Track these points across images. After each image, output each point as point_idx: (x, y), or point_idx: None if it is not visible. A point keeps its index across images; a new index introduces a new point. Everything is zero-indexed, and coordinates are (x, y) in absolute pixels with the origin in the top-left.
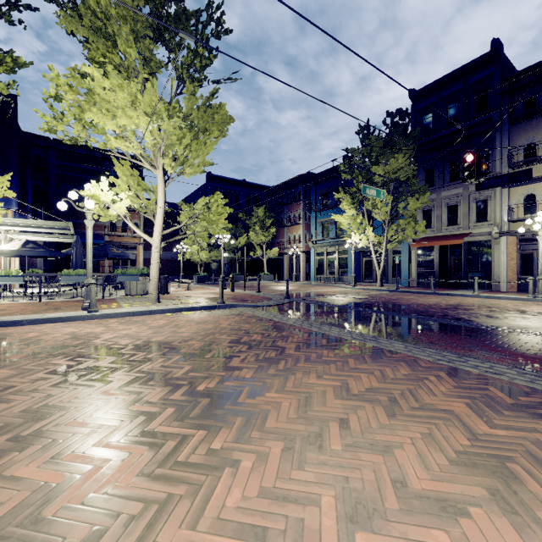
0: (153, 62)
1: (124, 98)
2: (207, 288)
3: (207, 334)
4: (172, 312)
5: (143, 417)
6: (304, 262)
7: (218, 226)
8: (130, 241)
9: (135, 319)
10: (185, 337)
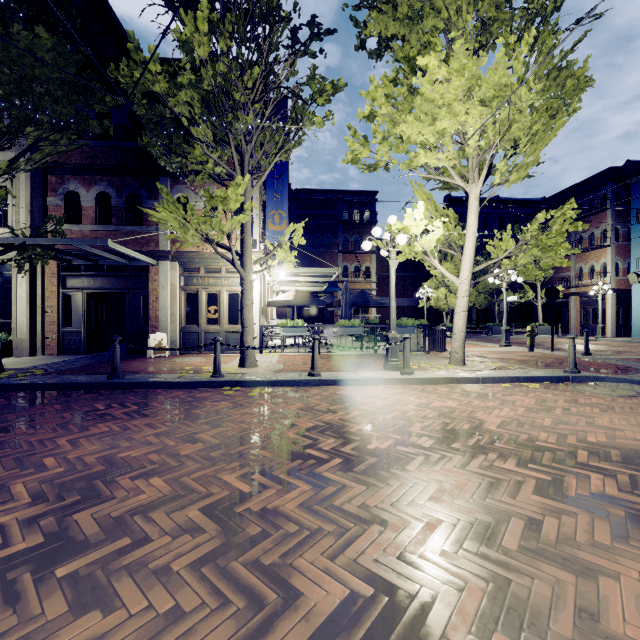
0: (497, 22)
1: (458, 87)
2: (474, 344)
3: None
4: (505, 381)
5: None
6: (614, 307)
7: (556, 254)
8: (362, 287)
9: (471, 390)
10: None
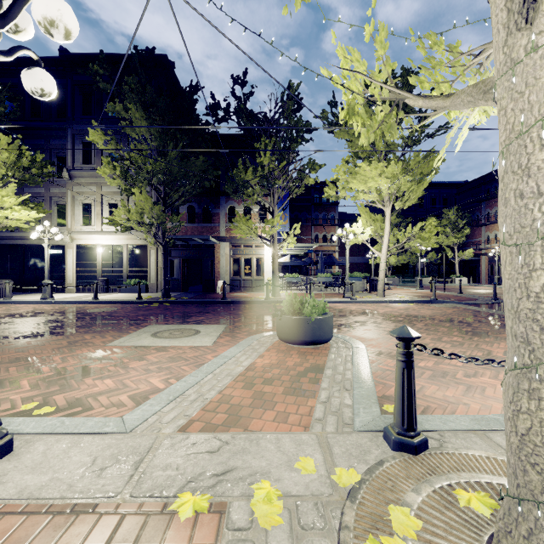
0: (393, 145)
1: (375, 173)
2: (402, 288)
3: (443, 315)
4: (400, 303)
5: (447, 332)
6: None
7: (430, 241)
8: (328, 250)
9: (381, 305)
10: (429, 315)
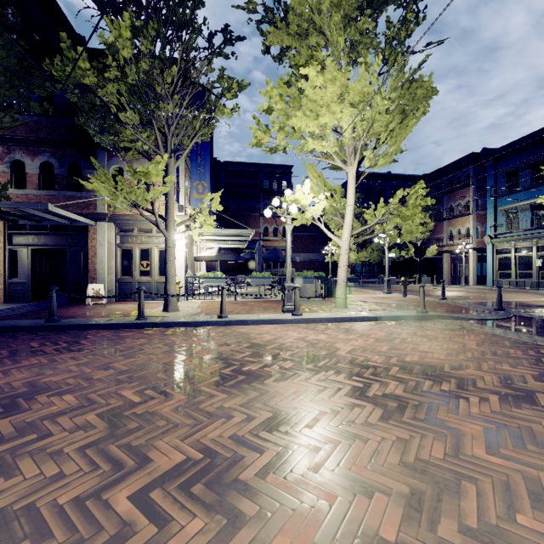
0: (362, 44)
1: (333, 92)
2: (365, 291)
3: (473, 360)
4: (371, 320)
5: None
6: (474, 262)
7: (413, 222)
8: (280, 245)
9: (343, 327)
10: (445, 360)
